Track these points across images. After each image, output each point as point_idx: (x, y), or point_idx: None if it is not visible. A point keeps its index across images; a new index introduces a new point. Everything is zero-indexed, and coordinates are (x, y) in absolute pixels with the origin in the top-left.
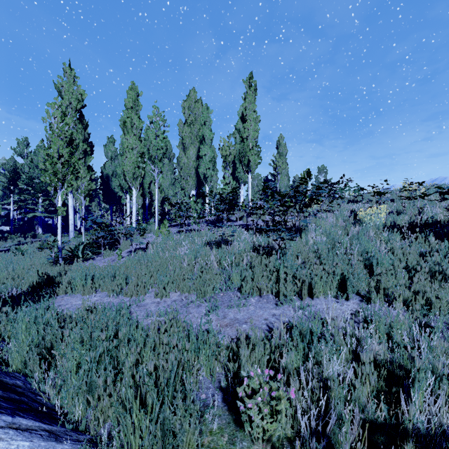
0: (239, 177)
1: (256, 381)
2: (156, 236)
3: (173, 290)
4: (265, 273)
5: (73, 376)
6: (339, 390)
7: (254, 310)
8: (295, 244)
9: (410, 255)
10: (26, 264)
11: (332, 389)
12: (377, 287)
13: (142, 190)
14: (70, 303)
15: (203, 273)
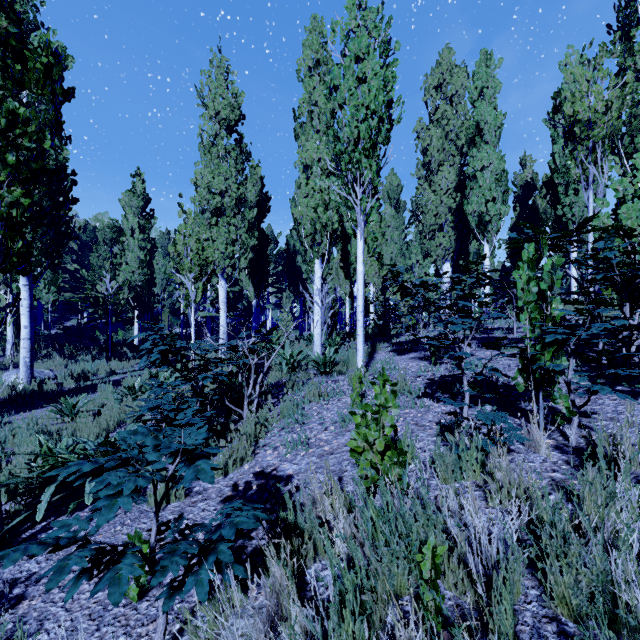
0: (567, 217)
1: None
2: (353, 402)
3: None
4: None
5: None
6: None
7: None
8: None
9: None
10: None
11: None
12: None
13: (346, 267)
14: None
15: None
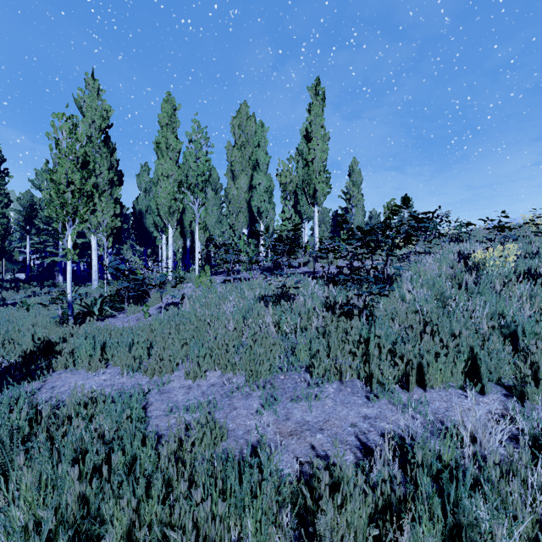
0: (302, 211)
1: None
2: (196, 286)
3: (212, 366)
4: (348, 346)
5: None
6: None
7: (333, 407)
8: (385, 300)
9: None
10: (26, 324)
11: None
12: (531, 375)
13: (181, 229)
14: (68, 384)
15: (255, 344)
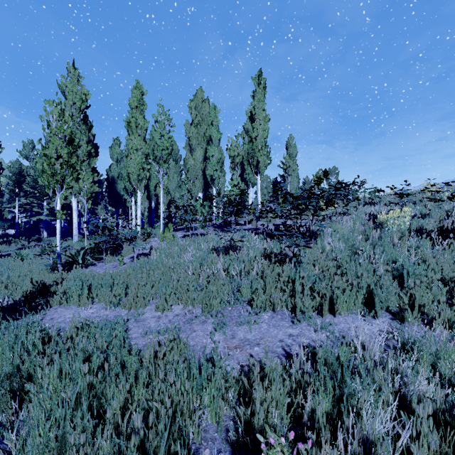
0: (247, 178)
1: (278, 451)
2: (161, 240)
3: (176, 302)
4: (279, 285)
5: (41, 426)
6: (387, 454)
7: (267, 329)
8: (310, 251)
9: (445, 265)
10: (23, 271)
11: (378, 454)
12: (410, 304)
13: (147, 193)
14: (63, 316)
15: (209, 284)
